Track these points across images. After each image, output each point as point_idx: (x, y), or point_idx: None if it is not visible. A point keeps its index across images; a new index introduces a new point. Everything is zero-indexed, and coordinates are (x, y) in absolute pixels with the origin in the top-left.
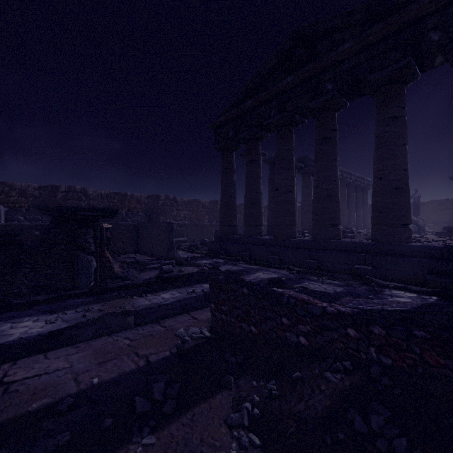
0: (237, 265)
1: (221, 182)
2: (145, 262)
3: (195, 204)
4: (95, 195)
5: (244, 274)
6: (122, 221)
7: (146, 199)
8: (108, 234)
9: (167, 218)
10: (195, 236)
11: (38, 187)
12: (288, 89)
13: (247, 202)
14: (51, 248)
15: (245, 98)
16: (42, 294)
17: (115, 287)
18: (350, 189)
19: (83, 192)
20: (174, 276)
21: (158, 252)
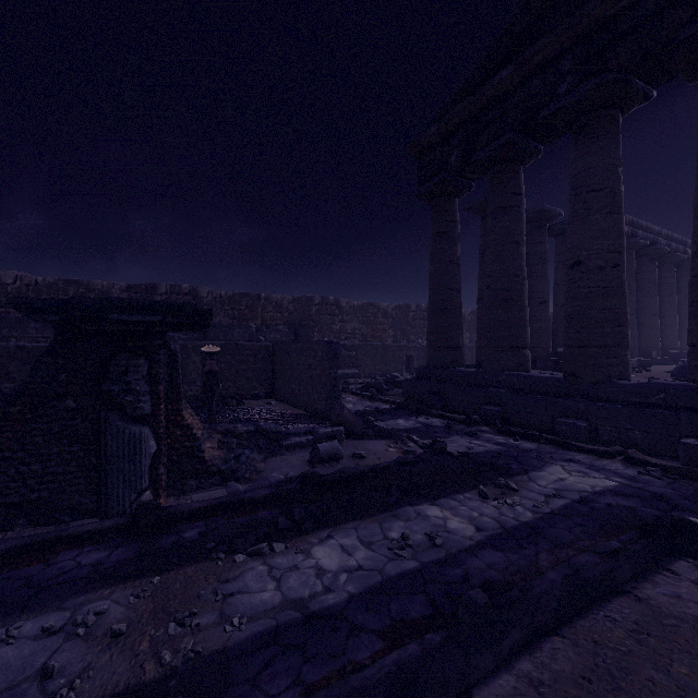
0: (479, 438)
1: (431, 260)
2: (278, 432)
3: (370, 312)
4: (210, 299)
5: (517, 472)
6: (250, 340)
7: (290, 304)
8: (214, 365)
9: (324, 335)
10: (372, 367)
11: (127, 287)
12: (613, 15)
13: (492, 297)
14: (39, 406)
15: (489, 75)
16: (18, 524)
17: (196, 508)
18: (682, 274)
19: (193, 294)
20: (345, 474)
21: (309, 400)
